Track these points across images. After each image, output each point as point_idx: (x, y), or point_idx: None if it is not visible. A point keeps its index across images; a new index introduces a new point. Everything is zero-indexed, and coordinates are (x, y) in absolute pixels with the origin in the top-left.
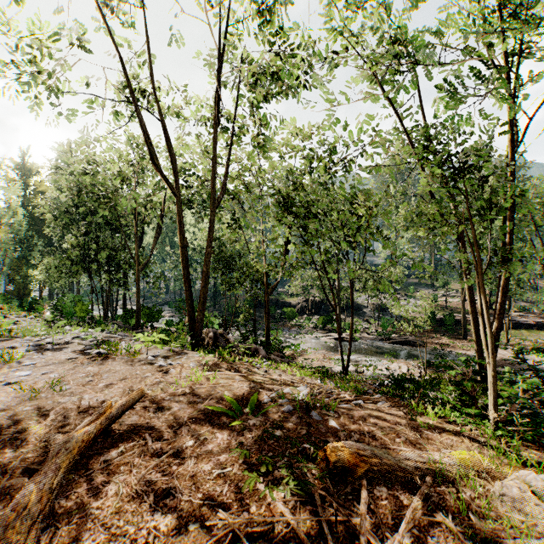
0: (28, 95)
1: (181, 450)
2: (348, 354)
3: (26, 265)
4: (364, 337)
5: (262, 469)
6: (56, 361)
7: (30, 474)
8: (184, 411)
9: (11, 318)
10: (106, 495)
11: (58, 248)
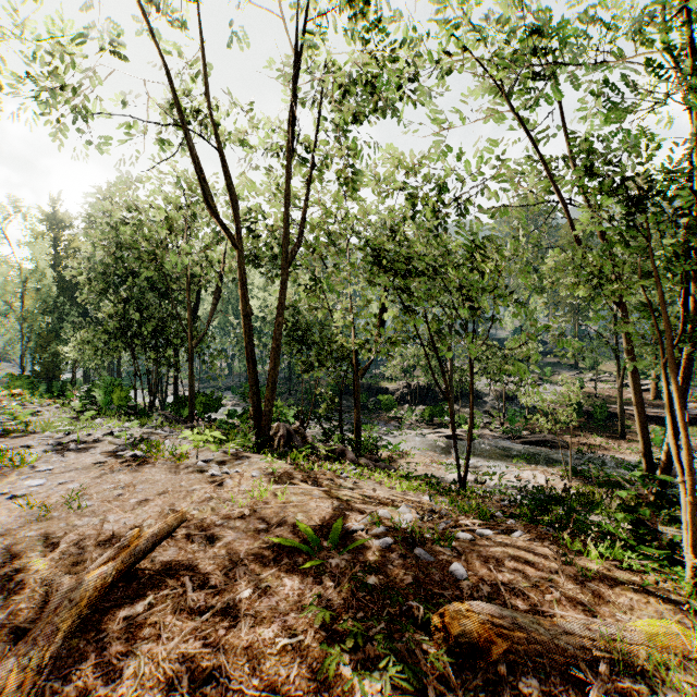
0: (48, 121)
1: (233, 603)
2: (466, 460)
3: (56, 340)
4: (485, 434)
5: (348, 642)
6: (79, 466)
7: (18, 637)
8: (240, 543)
9: (31, 407)
10: (121, 674)
11: (94, 319)
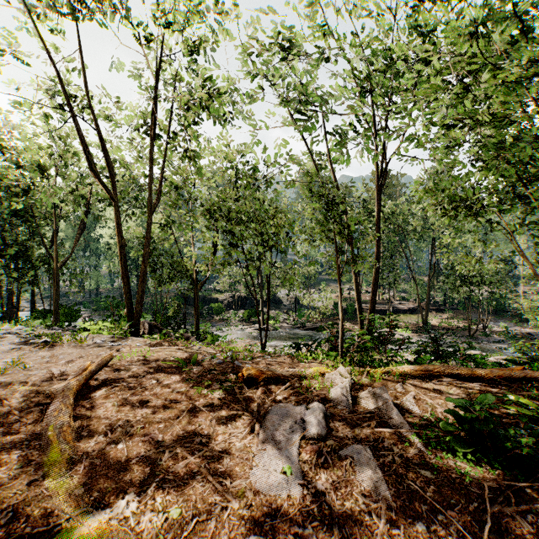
0: None
1: (149, 385)
2: (265, 334)
3: None
4: (283, 326)
5: (205, 384)
6: (0, 351)
7: (43, 406)
8: (143, 369)
9: None
10: (106, 407)
11: None
